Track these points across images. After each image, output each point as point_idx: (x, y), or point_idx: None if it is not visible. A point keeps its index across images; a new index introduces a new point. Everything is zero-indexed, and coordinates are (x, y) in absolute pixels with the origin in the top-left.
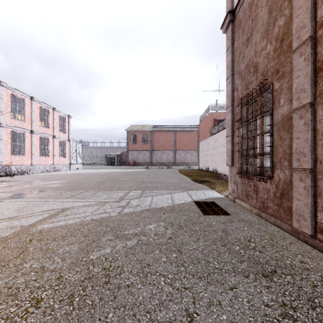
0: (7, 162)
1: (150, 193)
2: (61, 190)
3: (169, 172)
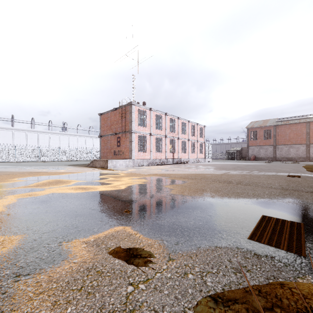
0: (180, 157)
1: (264, 172)
2: (218, 169)
3: (291, 165)
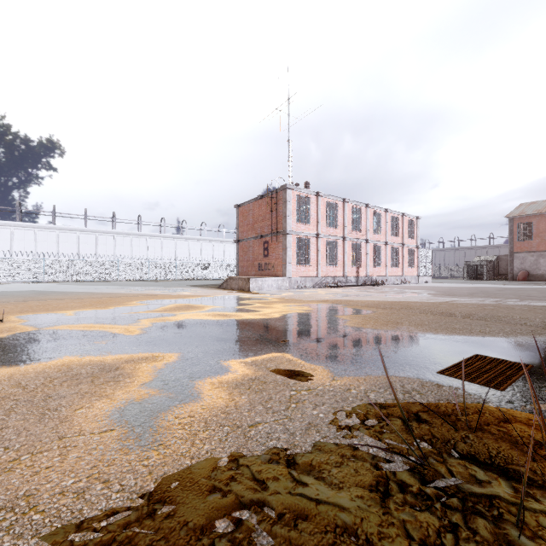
0: (370, 273)
1: (531, 301)
2: (439, 294)
3: None
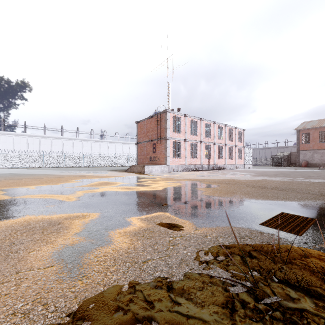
0: (216, 163)
1: (310, 179)
2: (257, 175)
3: None
